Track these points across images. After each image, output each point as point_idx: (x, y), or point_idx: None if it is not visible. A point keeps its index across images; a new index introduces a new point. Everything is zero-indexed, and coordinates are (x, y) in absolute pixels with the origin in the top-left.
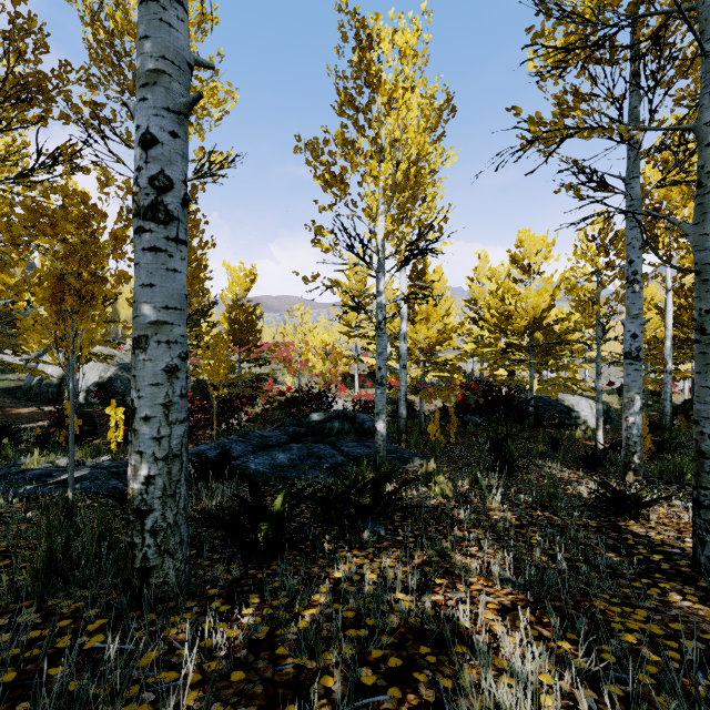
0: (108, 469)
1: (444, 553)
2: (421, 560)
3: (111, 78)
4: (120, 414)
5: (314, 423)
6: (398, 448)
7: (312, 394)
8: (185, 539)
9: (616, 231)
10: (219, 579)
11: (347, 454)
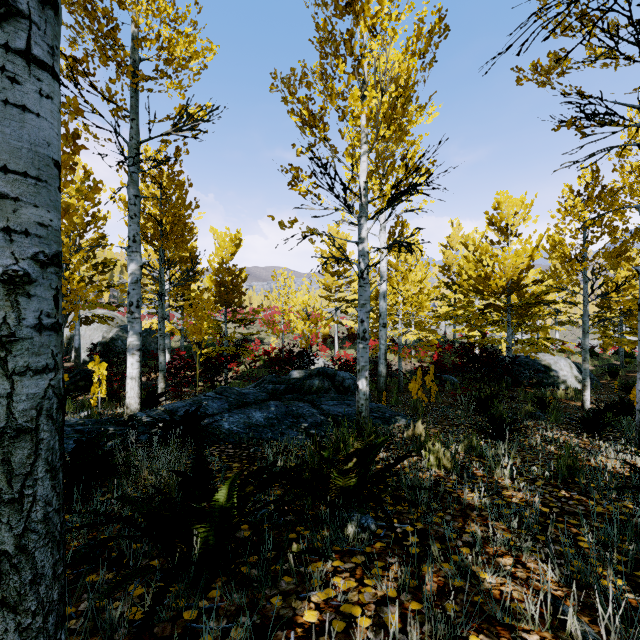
0: (72, 427)
1: (466, 569)
2: (435, 585)
3: (84, 23)
4: (103, 370)
5: (294, 380)
6: (380, 407)
7: (293, 352)
8: (48, 572)
9: (603, 186)
10: (117, 626)
11: (327, 412)
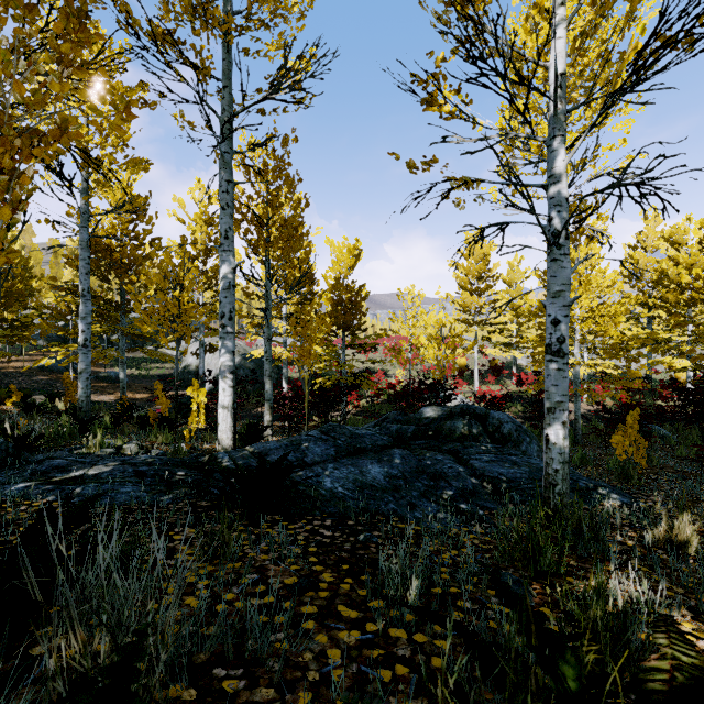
0: (136, 467)
1: None
2: None
3: None
4: (202, 396)
5: (427, 420)
6: None
7: (424, 384)
8: None
9: None
10: None
11: (481, 473)
